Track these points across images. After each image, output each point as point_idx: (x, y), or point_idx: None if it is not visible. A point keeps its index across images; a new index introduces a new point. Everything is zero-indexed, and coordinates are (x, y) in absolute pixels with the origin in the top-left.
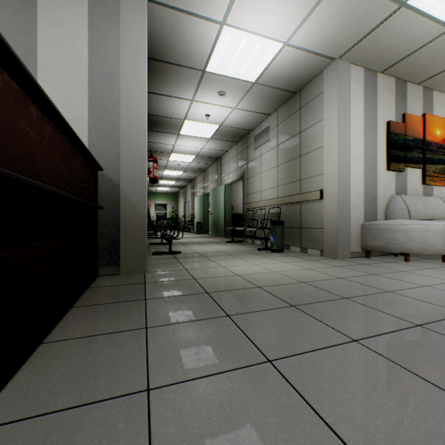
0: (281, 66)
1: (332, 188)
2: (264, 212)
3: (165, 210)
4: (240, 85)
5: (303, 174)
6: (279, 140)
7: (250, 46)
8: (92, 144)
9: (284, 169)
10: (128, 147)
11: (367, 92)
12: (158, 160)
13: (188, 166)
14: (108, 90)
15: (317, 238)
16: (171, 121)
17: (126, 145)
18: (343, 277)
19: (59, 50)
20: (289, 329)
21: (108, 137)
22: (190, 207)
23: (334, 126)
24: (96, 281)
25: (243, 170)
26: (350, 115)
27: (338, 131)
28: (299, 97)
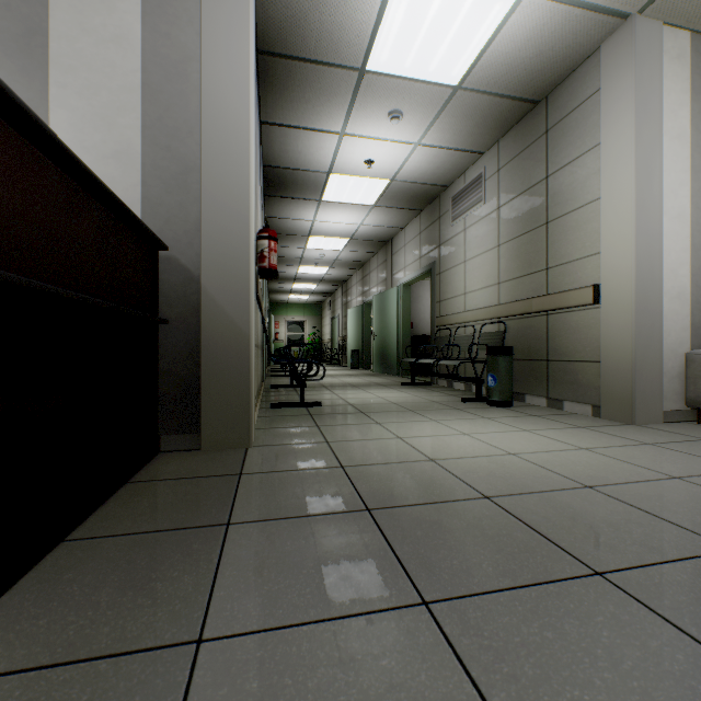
0: (512, 45)
1: (621, 279)
2: (471, 331)
3: (301, 331)
4: (429, 96)
5: (553, 258)
6: (501, 197)
7: (453, 5)
8: (149, 200)
9: (513, 250)
10: (216, 205)
11: (698, 82)
12: (288, 250)
13: (336, 258)
14: (179, 95)
15: (585, 380)
16: (306, 176)
17: (212, 201)
18: (682, 476)
19: (88, 24)
20: (635, 698)
21: (178, 186)
22: (340, 326)
23: (628, 154)
24: (151, 465)
25: (430, 259)
26: (662, 130)
27: (637, 162)
28: (544, 110)
